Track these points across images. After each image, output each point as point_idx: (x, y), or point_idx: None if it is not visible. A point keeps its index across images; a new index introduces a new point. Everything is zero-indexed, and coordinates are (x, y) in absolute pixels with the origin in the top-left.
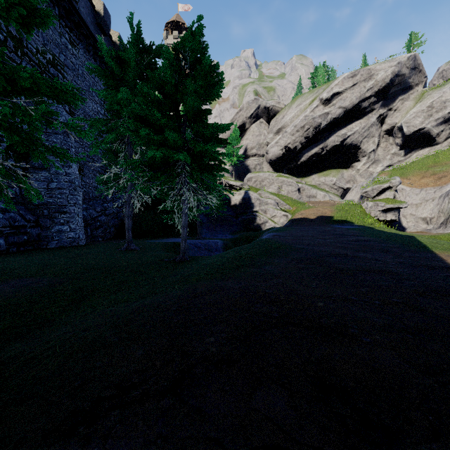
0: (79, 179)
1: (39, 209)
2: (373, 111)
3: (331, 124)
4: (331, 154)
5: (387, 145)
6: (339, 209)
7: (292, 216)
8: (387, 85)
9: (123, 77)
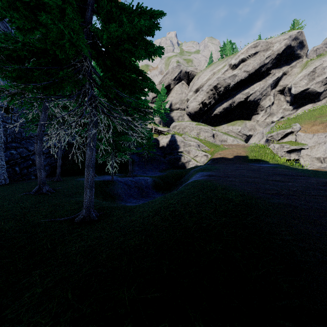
0: None
1: None
2: (270, 75)
3: (238, 85)
4: (237, 108)
5: (279, 102)
6: (250, 150)
7: (212, 156)
8: (281, 54)
9: None
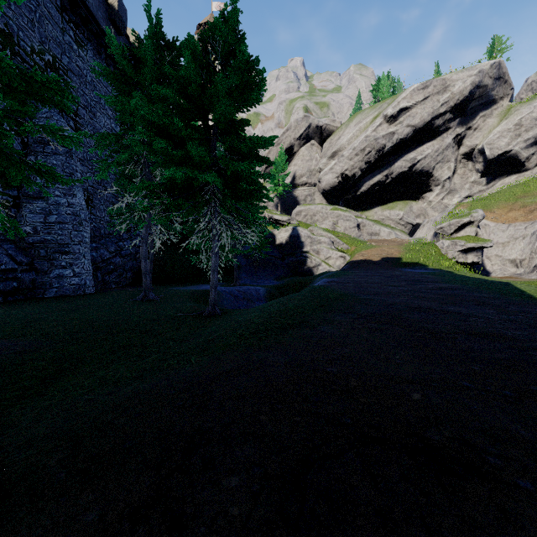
0: (86, 211)
1: (33, 249)
2: (449, 130)
3: (397, 146)
4: (397, 182)
5: (465, 171)
6: (408, 249)
7: (351, 257)
8: (466, 98)
9: (139, 82)
